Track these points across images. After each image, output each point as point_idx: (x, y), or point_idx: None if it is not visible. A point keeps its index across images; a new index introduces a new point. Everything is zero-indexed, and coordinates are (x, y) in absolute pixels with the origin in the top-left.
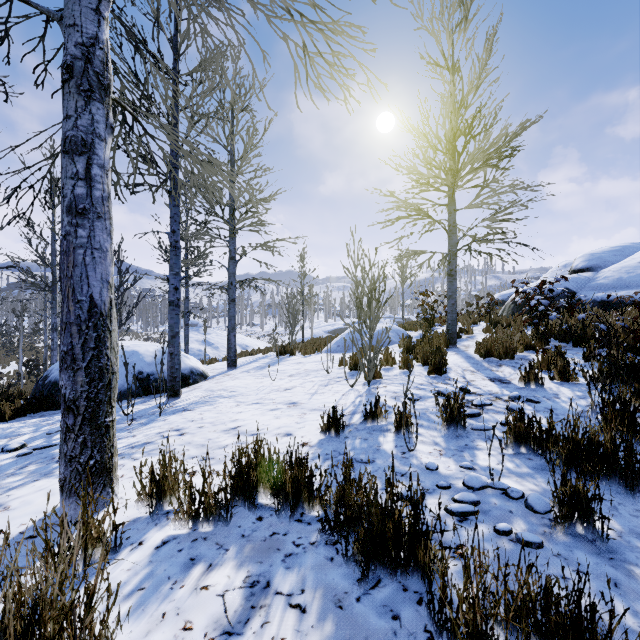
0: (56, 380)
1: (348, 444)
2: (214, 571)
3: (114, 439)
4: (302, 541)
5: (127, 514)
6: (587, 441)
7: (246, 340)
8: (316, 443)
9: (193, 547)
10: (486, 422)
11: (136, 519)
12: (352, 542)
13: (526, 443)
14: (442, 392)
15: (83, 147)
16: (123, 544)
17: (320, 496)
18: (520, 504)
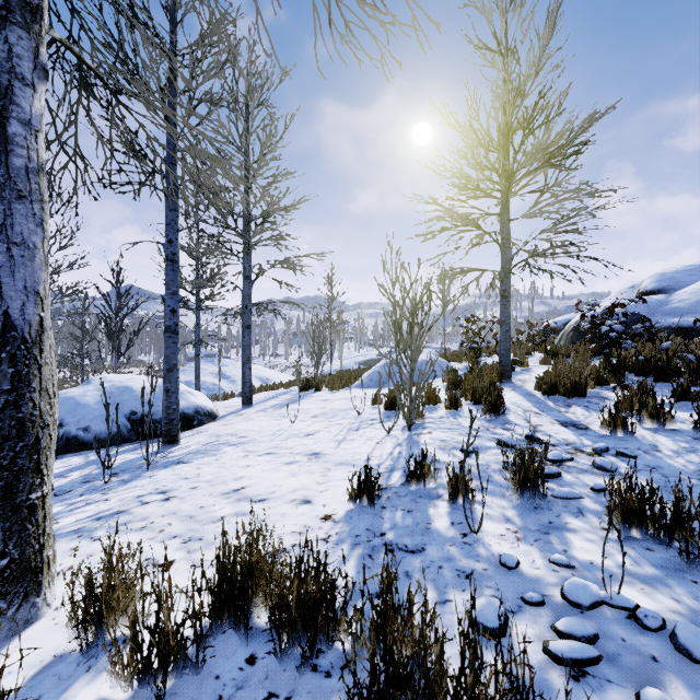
0: None
1: (386, 519)
2: None
3: (46, 523)
4: None
5: (55, 641)
6: None
7: (267, 372)
8: (342, 516)
9: None
10: (571, 486)
11: (65, 653)
12: None
13: (640, 524)
14: (505, 441)
15: None
16: None
17: (346, 623)
18: (664, 642)
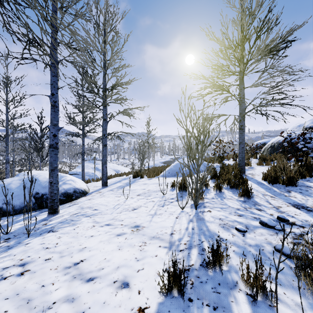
0: None
1: None
2: None
3: None
4: None
5: None
6: None
7: (118, 167)
8: (154, 312)
9: None
10: None
11: None
12: None
13: None
14: (266, 223)
15: None
16: None
17: None
18: None
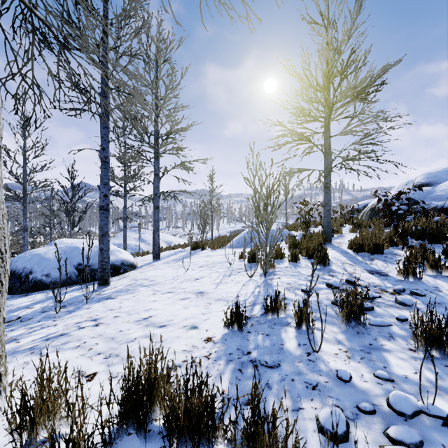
0: (11, 270)
1: (251, 341)
2: None
3: None
4: None
5: (0, 440)
6: None
7: (170, 238)
8: (220, 338)
9: None
10: (382, 317)
11: None
12: None
13: (439, 347)
14: (331, 284)
15: None
16: None
17: (223, 431)
18: None
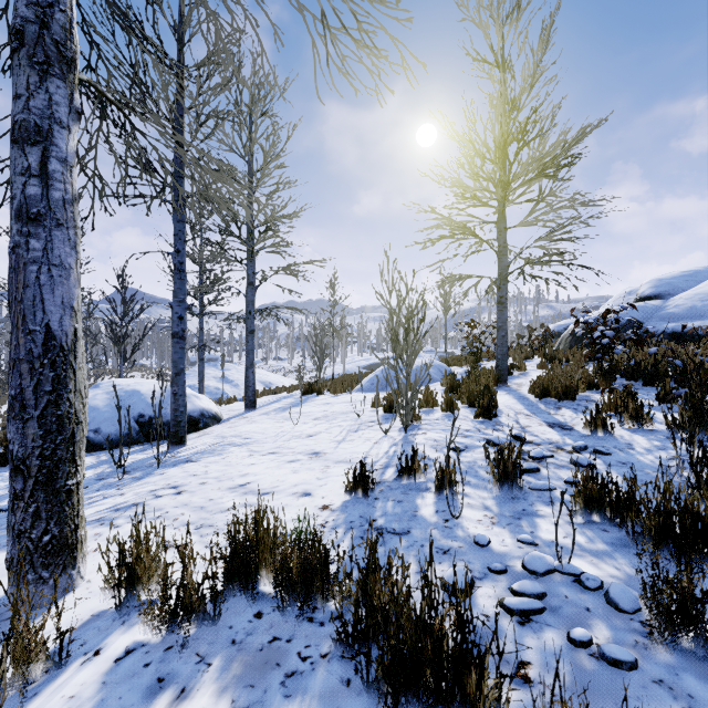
0: None
1: (378, 508)
2: (186, 700)
3: (80, 506)
4: (310, 652)
5: (91, 605)
6: (684, 513)
7: (270, 377)
8: (339, 506)
9: (165, 660)
10: (547, 480)
11: (101, 613)
12: (375, 662)
13: (600, 509)
14: (492, 441)
15: (37, 135)
16: (75, 653)
17: (337, 585)
18: (599, 598)
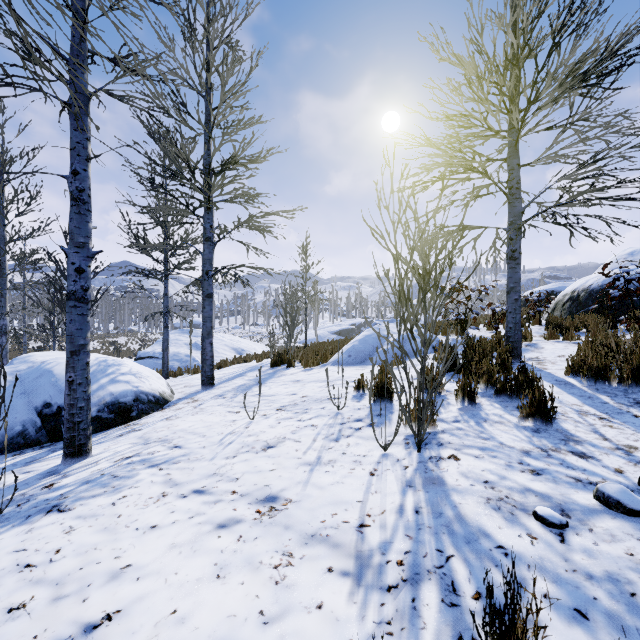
0: None
1: None
2: None
3: None
4: None
5: None
6: None
7: (243, 343)
8: None
9: None
10: None
11: None
12: None
13: None
14: (619, 501)
15: None
16: None
17: None
18: None
